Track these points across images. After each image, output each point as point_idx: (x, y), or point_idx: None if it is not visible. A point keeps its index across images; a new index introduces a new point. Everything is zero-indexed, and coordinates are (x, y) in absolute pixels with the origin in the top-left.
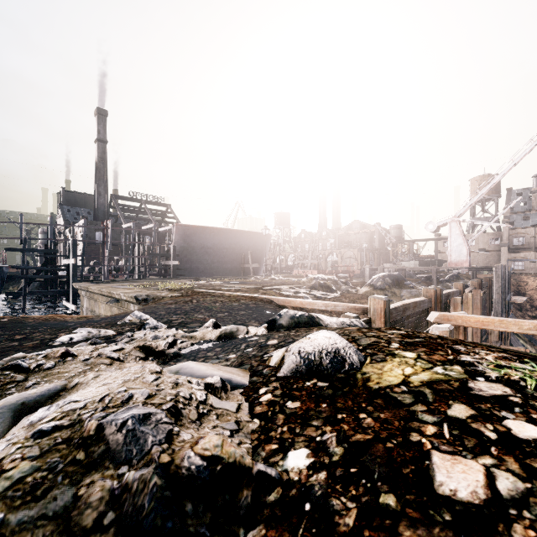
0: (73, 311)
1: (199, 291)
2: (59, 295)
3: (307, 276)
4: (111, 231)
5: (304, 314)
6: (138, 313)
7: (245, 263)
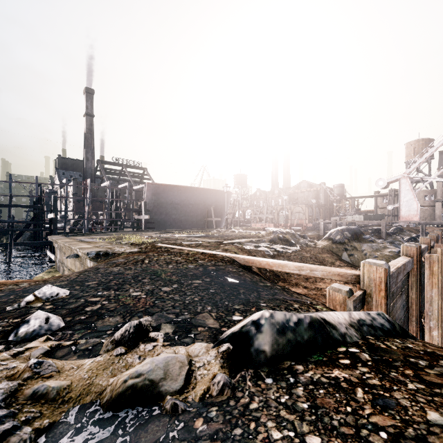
0: (54, 261)
1: (158, 246)
2: (44, 246)
3: (264, 229)
4: (89, 189)
5: (304, 318)
6: (49, 289)
7: (208, 217)
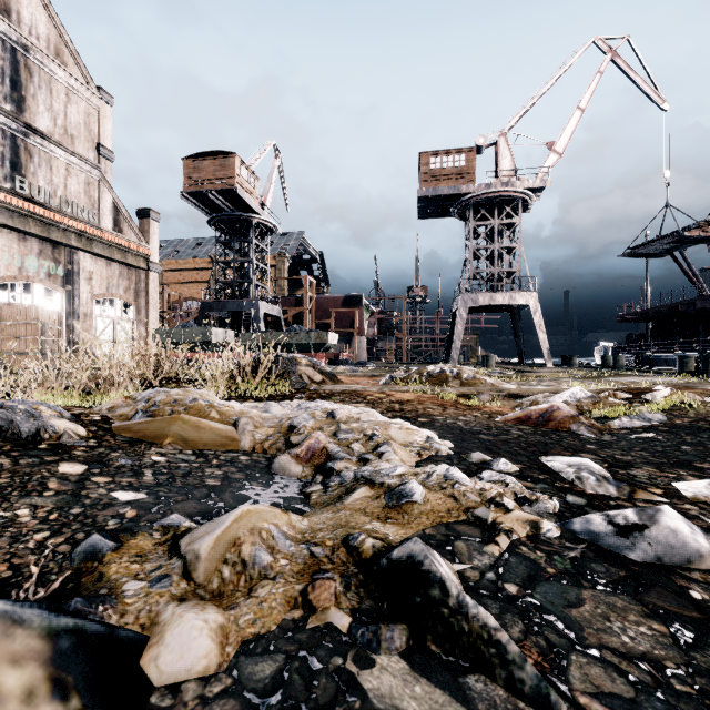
0: None
1: None
2: None
3: None
4: None
5: None
6: None
7: None
